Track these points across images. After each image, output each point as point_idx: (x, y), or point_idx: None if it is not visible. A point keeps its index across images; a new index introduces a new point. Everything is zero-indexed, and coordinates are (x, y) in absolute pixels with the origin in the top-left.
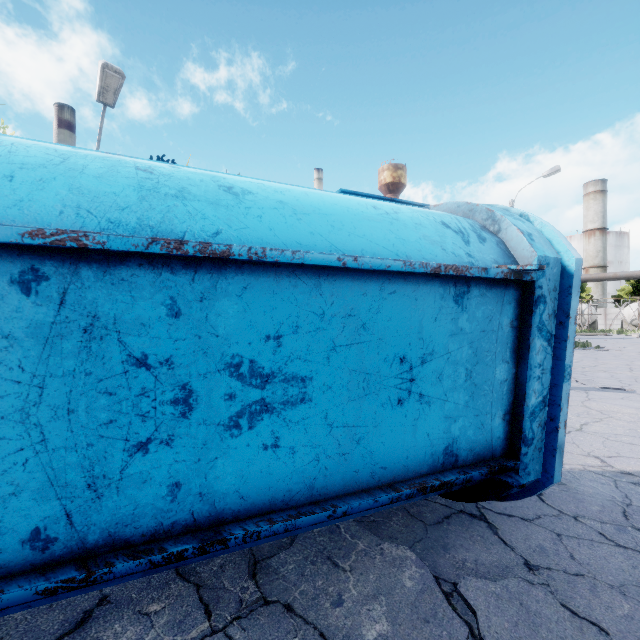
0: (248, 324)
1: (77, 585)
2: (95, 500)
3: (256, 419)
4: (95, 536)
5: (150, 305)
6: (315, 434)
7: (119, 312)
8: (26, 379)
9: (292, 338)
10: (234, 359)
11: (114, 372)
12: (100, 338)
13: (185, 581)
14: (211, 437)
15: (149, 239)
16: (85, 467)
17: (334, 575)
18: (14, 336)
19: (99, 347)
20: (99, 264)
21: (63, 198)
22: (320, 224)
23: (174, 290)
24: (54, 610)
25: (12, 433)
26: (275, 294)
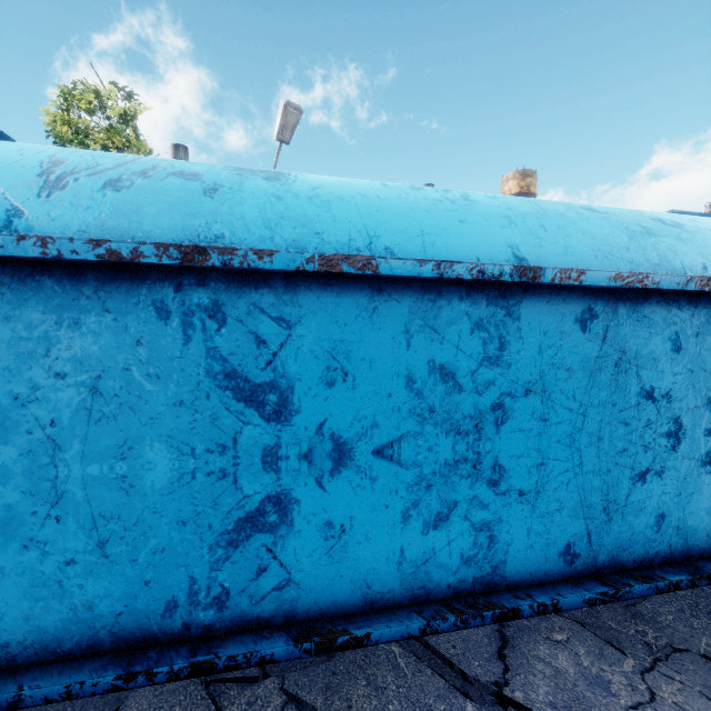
0: None
1: (608, 599)
2: (606, 523)
3: None
4: (603, 557)
5: (660, 340)
6: None
7: (639, 347)
8: (575, 408)
9: None
10: None
11: (630, 404)
12: (624, 372)
13: (561, 616)
14: (690, 472)
15: (687, 277)
16: (603, 491)
17: None
18: (572, 369)
19: (622, 380)
20: (630, 302)
21: (585, 243)
22: None
23: (678, 325)
24: None
25: (562, 455)
26: None
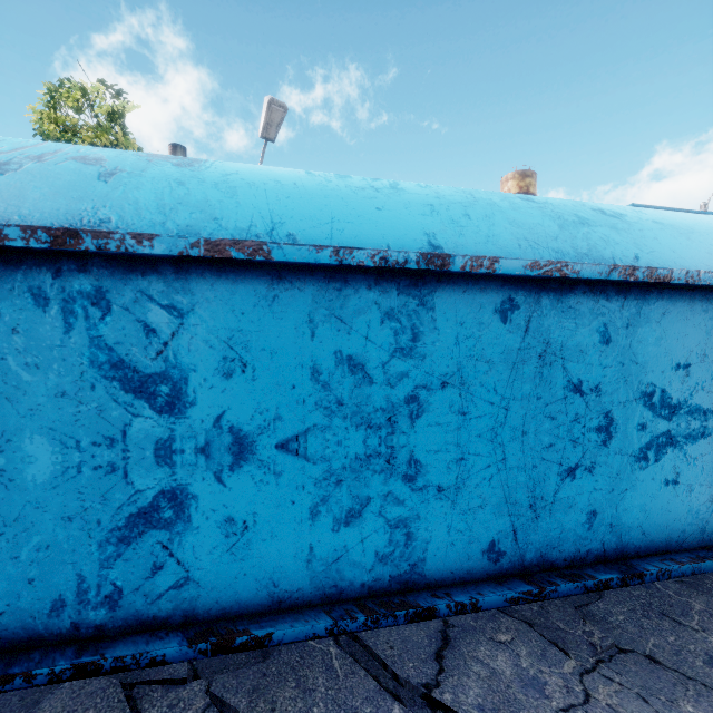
0: (662, 352)
1: (532, 598)
2: (533, 520)
3: (661, 452)
4: (530, 555)
5: (588, 332)
6: (710, 473)
7: (564, 339)
8: (497, 401)
9: (698, 367)
10: (648, 388)
11: (556, 397)
12: (549, 364)
13: (510, 617)
14: (623, 467)
15: (610, 266)
16: (529, 487)
17: (684, 633)
18: (492, 361)
19: (548, 373)
20: (554, 293)
21: (511, 232)
22: (708, 243)
23: (607, 317)
24: (410, 625)
25: (484, 450)
26: (687, 320)
